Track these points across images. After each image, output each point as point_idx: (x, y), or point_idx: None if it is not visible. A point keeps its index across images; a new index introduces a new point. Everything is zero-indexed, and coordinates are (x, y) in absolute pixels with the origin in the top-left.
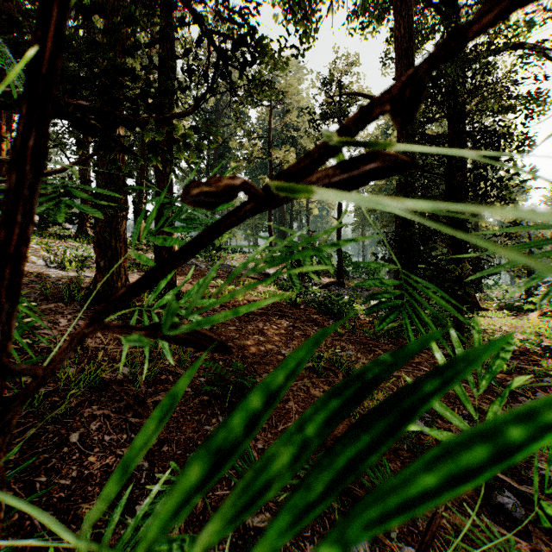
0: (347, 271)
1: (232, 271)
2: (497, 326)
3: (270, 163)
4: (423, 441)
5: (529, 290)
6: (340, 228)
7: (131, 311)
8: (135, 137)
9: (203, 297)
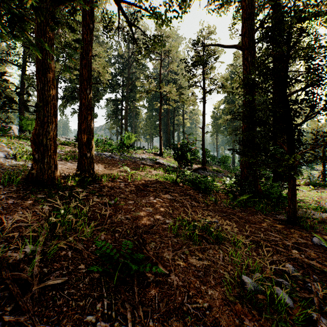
0: (207, 160)
1: (136, 160)
2: (309, 197)
3: (160, 94)
4: (291, 315)
5: (324, 172)
6: (203, 134)
7: (56, 191)
8: (78, 78)
9: (113, 178)
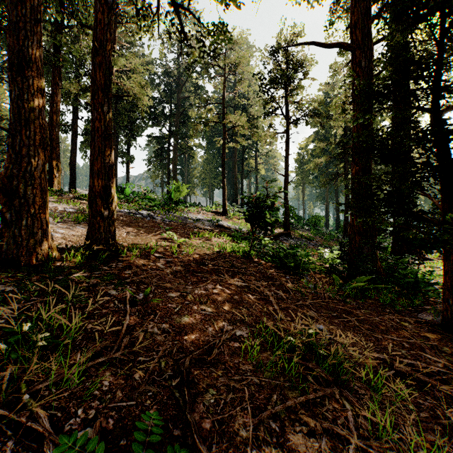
0: (291, 222)
1: (187, 223)
2: None
3: (223, 126)
4: None
5: None
6: (286, 183)
7: (41, 276)
8: None
9: (149, 251)
